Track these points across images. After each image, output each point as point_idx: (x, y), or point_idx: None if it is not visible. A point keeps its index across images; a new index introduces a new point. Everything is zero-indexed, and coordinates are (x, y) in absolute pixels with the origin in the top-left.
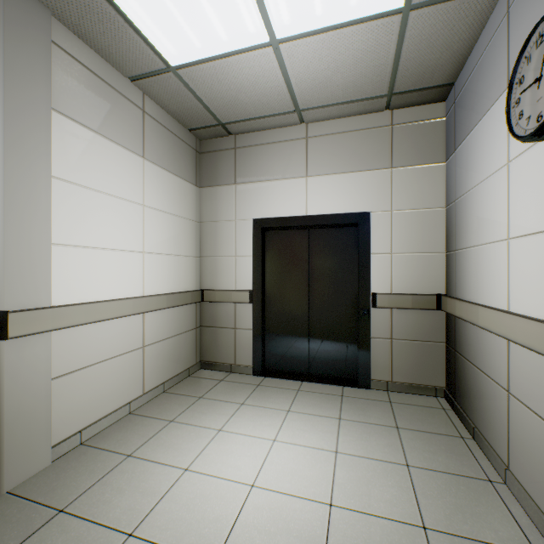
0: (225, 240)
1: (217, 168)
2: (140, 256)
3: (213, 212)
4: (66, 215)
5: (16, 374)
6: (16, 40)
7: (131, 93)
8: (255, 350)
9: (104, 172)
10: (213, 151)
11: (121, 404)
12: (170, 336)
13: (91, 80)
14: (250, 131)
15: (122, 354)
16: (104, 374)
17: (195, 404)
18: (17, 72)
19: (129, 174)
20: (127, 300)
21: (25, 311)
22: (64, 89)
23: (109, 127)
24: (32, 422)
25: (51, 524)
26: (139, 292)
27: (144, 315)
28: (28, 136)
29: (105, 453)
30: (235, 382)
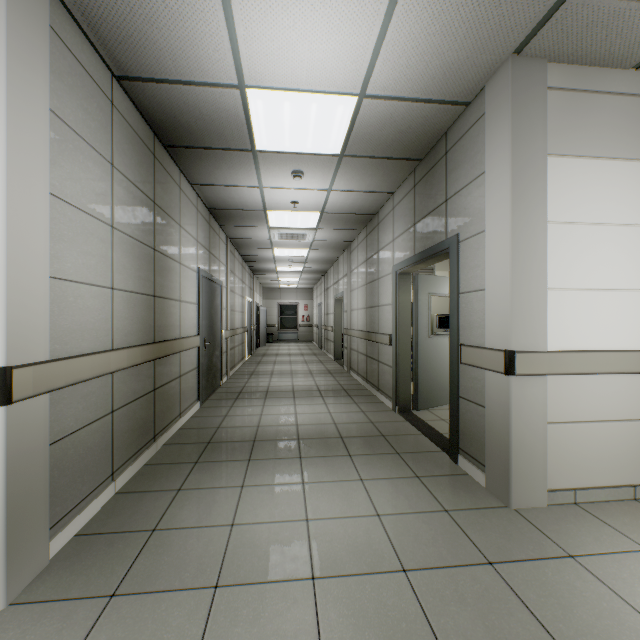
0: None
1: None
2: None
3: None
4: (559, 258)
5: (519, 408)
6: (519, 109)
7: (634, 84)
8: None
9: (599, 200)
10: None
11: (621, 482)
12: None
13: (584, 101)
14: None
15: (622, 420)
16: (598, 436)
17: None
18: (520, 138)
19: (632, 191)
20: (629, 353)
21: (526, 352)
22: (556, 129)
23: (604, 143)
24: (531, 457)
25: (563, 561)
26: None
27: None
28: (528, 191)
29: (609, 528)
30: None
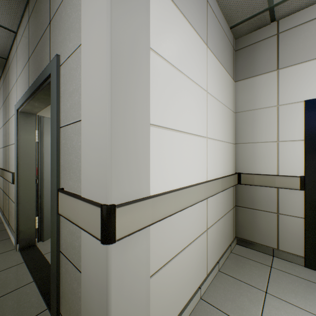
0: (264, 126)
1: (254, 60)
2: (205, 141)
3: (250, 101)
4: (159, 93)
5: (121, 282)
6: None
7: None
8: (308, 241)
9: (184, 54)
10: (250, 45)
11: (194, 289)
12: (220, 216)
13: None
14: (300, 8)
15: (195, 239)
16: (183, 262)
17: (267, 304)
18: None
19: (198, 60)
20: (199, 185)
21: (129, 204)
22: None
23: (187, 7)
24: None
25: None
26: (204, 177)
27: (207, 199)
28: None
29: None
30: (290, 275)
